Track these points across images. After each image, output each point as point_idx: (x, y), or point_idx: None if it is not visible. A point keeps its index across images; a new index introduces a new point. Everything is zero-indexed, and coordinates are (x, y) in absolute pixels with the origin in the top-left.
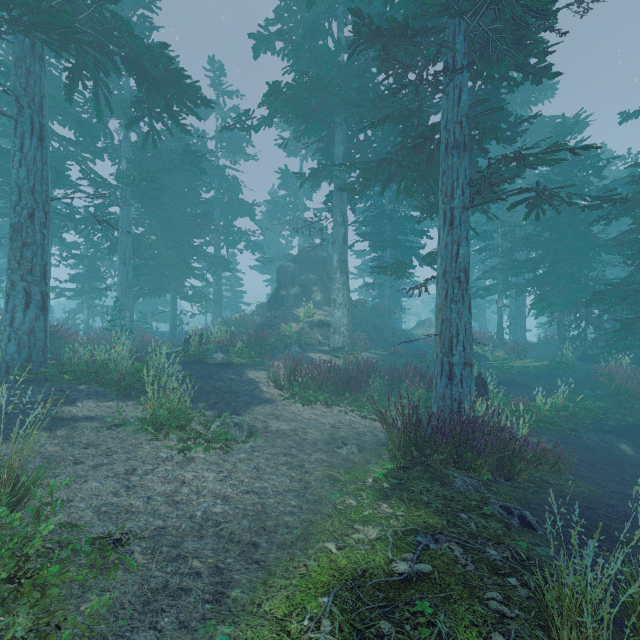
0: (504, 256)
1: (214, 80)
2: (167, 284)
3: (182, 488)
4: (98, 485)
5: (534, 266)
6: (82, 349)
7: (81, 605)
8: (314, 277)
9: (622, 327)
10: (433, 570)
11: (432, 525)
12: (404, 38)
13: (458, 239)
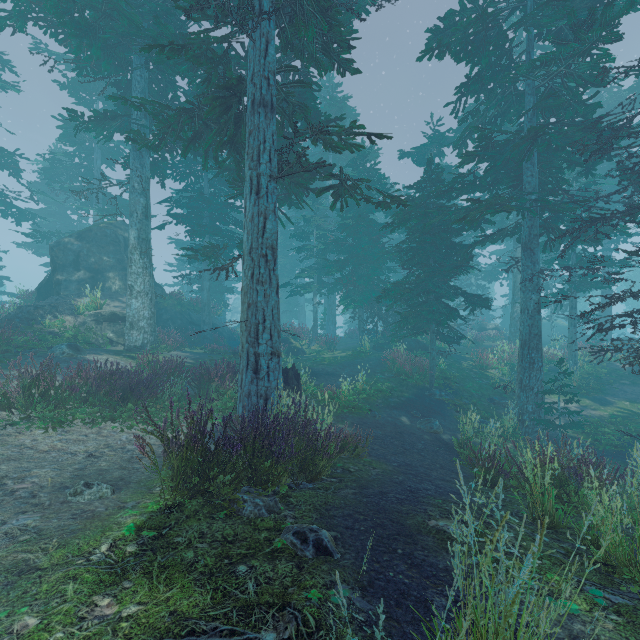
0: (319, 256)
1: None
2: None
3: None
4: None
5: (341, 266)
6: None
7: None
8: (110, 260)
9: (402, 319)
10: None
11: (183, 616)
12: None
13: (265, 211)
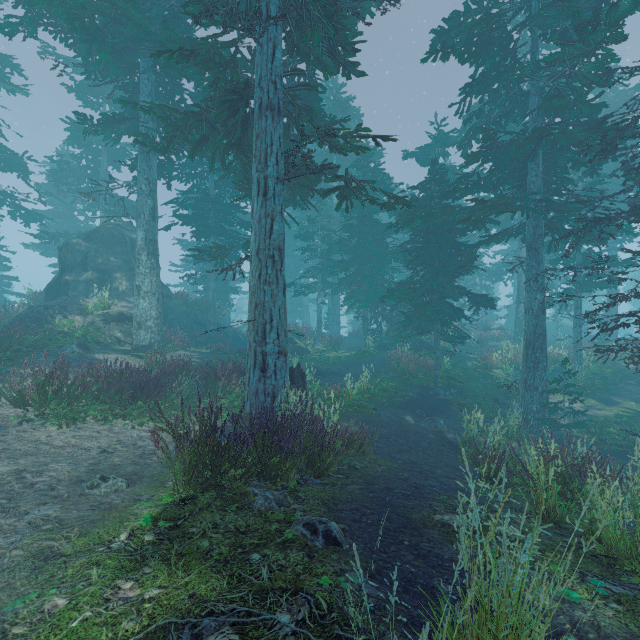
0: (323, 257)
1: None
2: None
3: None
4: None
5: (346, 267)
6: None
7: None
8: (117, 261)
9: (406, 318)
10: None
11: (202, 599)
12: None
13: (272, 213)
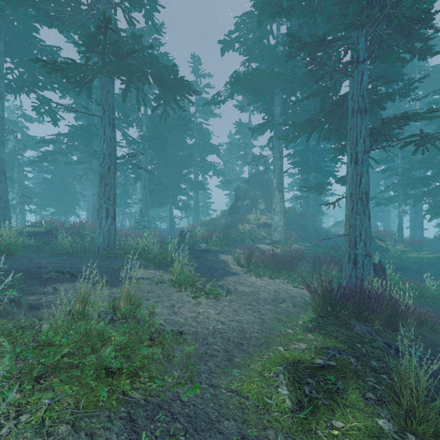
0: (403, 174)
1: (194, 68)
2: (167, 199)
3: (199, 315)
4: (161, 310)
5: (428, 182)
6: (132, 240)
7: (174, 354)
8: (259, 193)
9: None
10: (337, 364)
11: (338, 347)
12: (322, 45)
13: (361, 172)
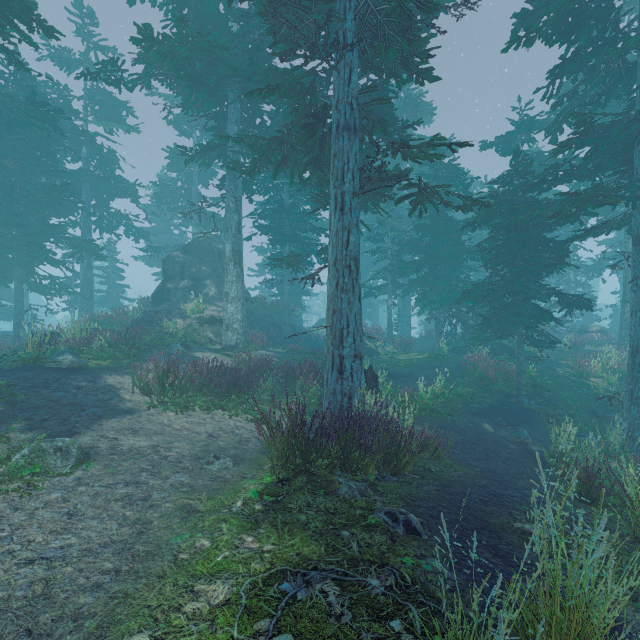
0: (393, 258)
1: (82, 28)
2: (9, 271)
3: None
4: None
5: (417, 267)
6: None
7: None
8: (207, 270)
9: (484, 321)
10: None
11: (306, 557)
12: None
13: (349, 225)
